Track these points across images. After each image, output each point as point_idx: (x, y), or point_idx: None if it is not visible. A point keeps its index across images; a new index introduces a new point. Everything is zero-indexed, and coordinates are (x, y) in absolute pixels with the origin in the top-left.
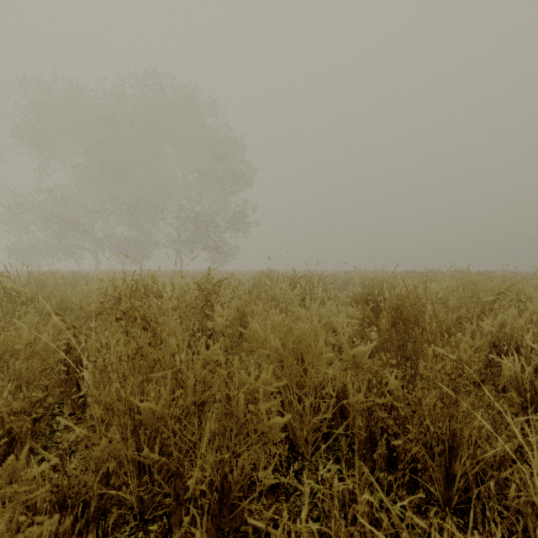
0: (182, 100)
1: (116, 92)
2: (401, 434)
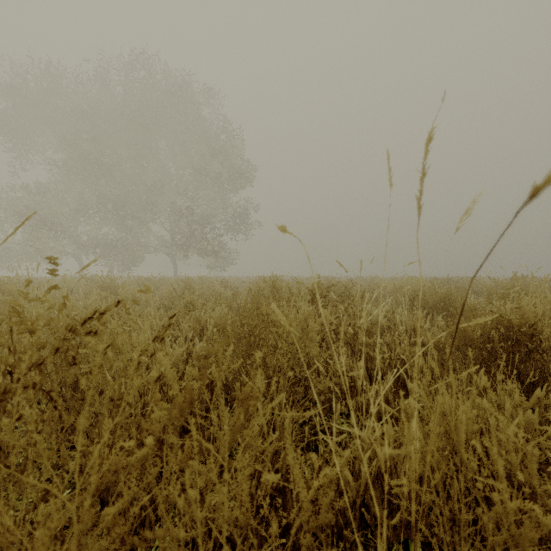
0: (175, 88)
1: (100, 77)
2: None
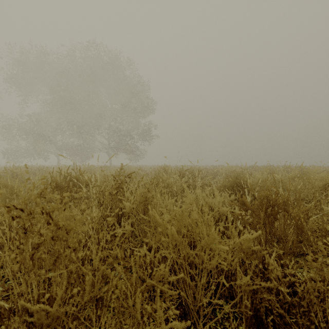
0: (111, 59)
1: (70, 54)
2: (287, 317)
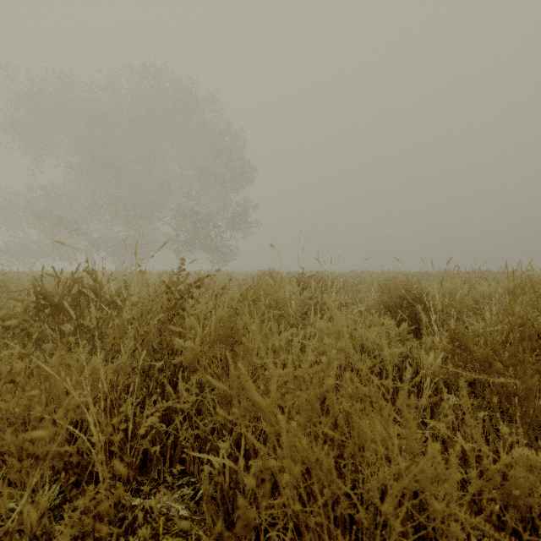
0: (181, 94)
1: (112, 85)
2: None
